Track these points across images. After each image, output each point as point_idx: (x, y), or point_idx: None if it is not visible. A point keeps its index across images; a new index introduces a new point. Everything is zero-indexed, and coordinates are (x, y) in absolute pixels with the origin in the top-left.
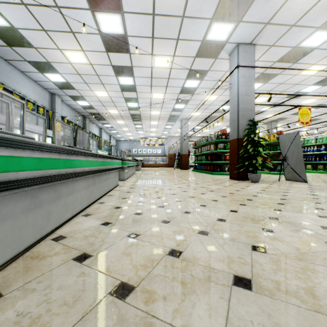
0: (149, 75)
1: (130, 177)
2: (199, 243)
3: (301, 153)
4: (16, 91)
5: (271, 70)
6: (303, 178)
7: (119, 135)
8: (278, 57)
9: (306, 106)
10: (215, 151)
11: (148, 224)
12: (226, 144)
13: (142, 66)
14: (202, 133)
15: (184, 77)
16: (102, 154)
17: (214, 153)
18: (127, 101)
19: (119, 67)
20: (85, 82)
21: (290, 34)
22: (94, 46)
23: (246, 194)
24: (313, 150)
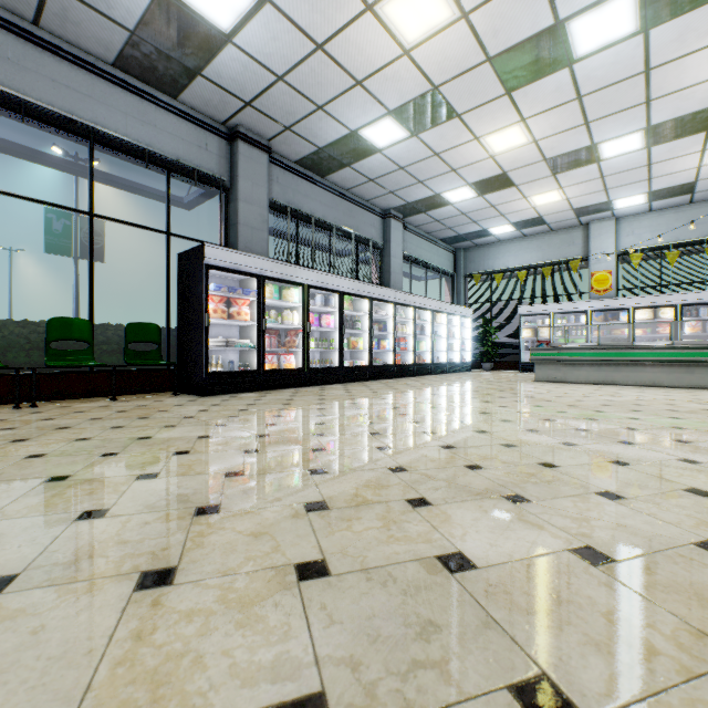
0: None
1: None
2: (584, 389)
3: None
4: None
5: None
6: None
7: None
8: None
9: None
10: None
11: (617, 389)
12: None
13: None
14: None
15: None
16: (706, 345)
17: None
18: None
19: None
20: None
21: None
22: None
23: None
24: None
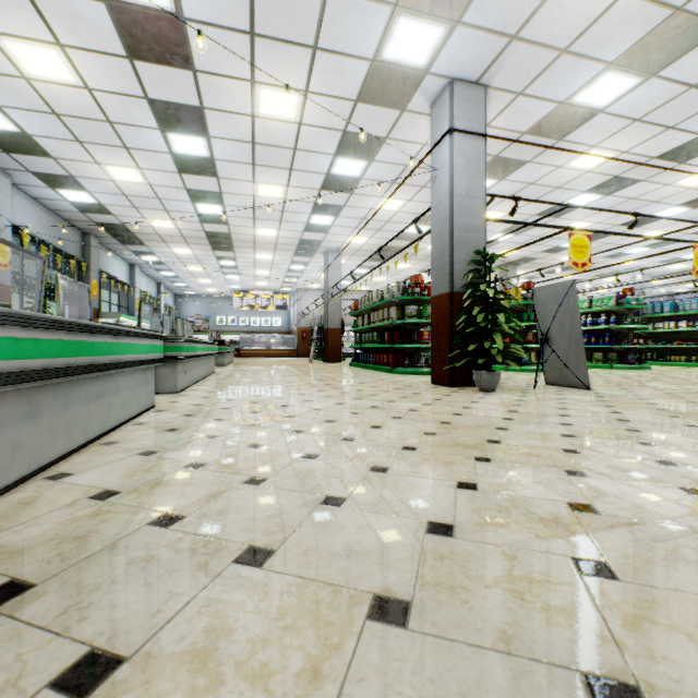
0: (247, 136)
1: (196, 382)
2: None
3: (578, 327)
4: None
5: (513, 152)
6: (583, 379)
7: (182, 282)
8: (529, 124)
9: (583, 230)
10: (401, 322)
11: (187, 575)
12: (423, 306)
13: (228, 110)
14: (370, 283)
15: (332, 151)
16: (72, 319)
17: (398, 326)
18: (195, 199)
19: (169, 105)
20: (75, 138)
21: (558, 71)
22: (91, 35)
23: (480, 424)
24: (586, 324)
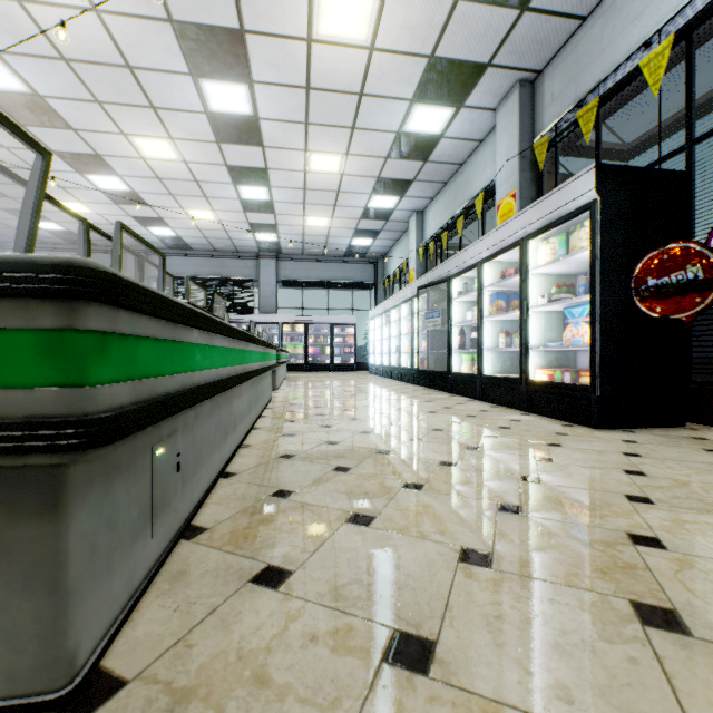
0: None
1: None
2: None
3: None
4: (631, 64)
5: None
6: None
7: None
8: None
9: None
10: None
11: None
12: None
13: None
14: None
15: None
16: None
17: None
18: None
19: None
20: None
21: None
22: (275, 53)
23: None
24: None
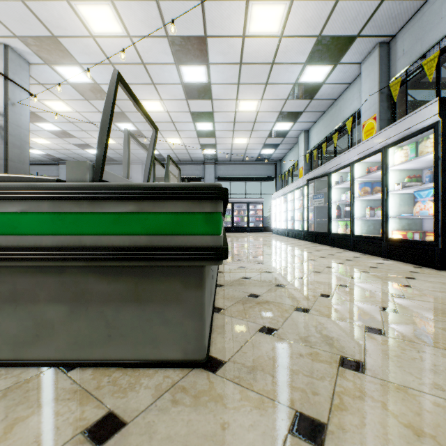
0: None
1: None
2: None
3: None
4: None
5: None
6: None
7: None
8: None
9: None
10: None
11: None
12: None
13: (135, 1)
14: None
15: None
16: None
17: None
18: None
19: None
20: None
21: None
22: (223, 46)
23: None
24: None
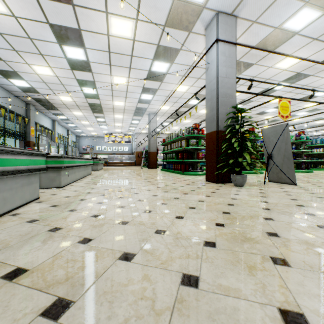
0: (106, 47)
1: (77, 180)
2: None
3: (290, 150)
4: None
5: (247, 58)
6: (292, 179)
7: (79, 129)
8: (257, 41)
9: (286, 98)
10: (187, 148)
11: None
12: (199, 140)
13: (94, 31)
14: (170, 130)
15: (151, 57)
16: None
17: (185, 150)
18: (81, 85)
19: (61, 28)
20: (13, 48)
21: (277, 7)
22: None
23: (251, 214)
24: None
